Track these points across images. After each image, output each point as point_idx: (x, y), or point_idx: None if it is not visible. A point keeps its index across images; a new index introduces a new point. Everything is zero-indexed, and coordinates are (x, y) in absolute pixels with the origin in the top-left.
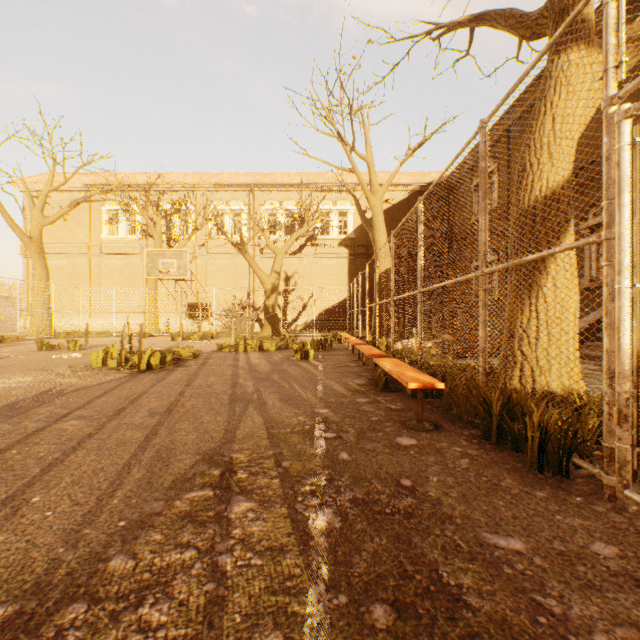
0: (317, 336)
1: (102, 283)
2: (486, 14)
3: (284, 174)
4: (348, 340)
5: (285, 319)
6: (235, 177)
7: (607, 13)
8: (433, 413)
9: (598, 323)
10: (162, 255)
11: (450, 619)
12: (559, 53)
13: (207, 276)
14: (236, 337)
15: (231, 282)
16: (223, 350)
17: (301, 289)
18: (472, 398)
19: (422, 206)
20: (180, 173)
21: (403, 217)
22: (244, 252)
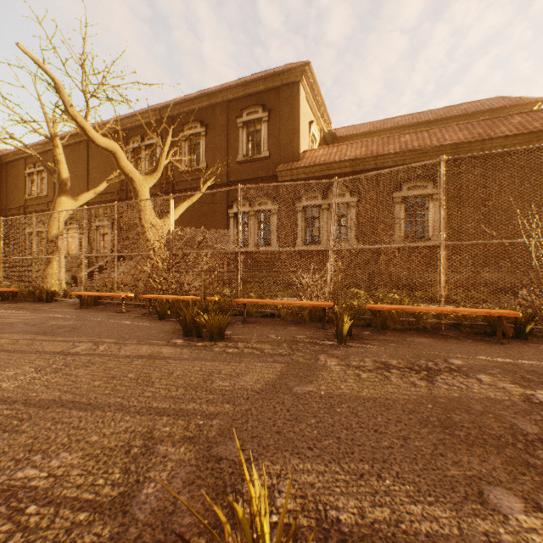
0: None
1: None
2: (36, 154)
3: None
4: None
5: None
6: None
7: (59, 219)
8: (15, 301)
9: (92, 272)
10: None
11: (29, 308)
12: (60, 196)
13: None
14: None
15: None
16: None
17: None
18: (31, 292)
19: (4, 222)
20: None
21: None
22: None
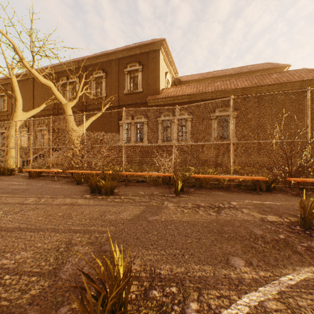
0: None
1: None
2: (1, 86)
3: None
4: None
5: None
6: None
7: (16, 125)
8: None
9: (36, 157)
10: None
11: None
12: (16, 112)
13: None
14: None
15: None
16: None
17: None
18: None
19: None
20: None
21: None
22: None
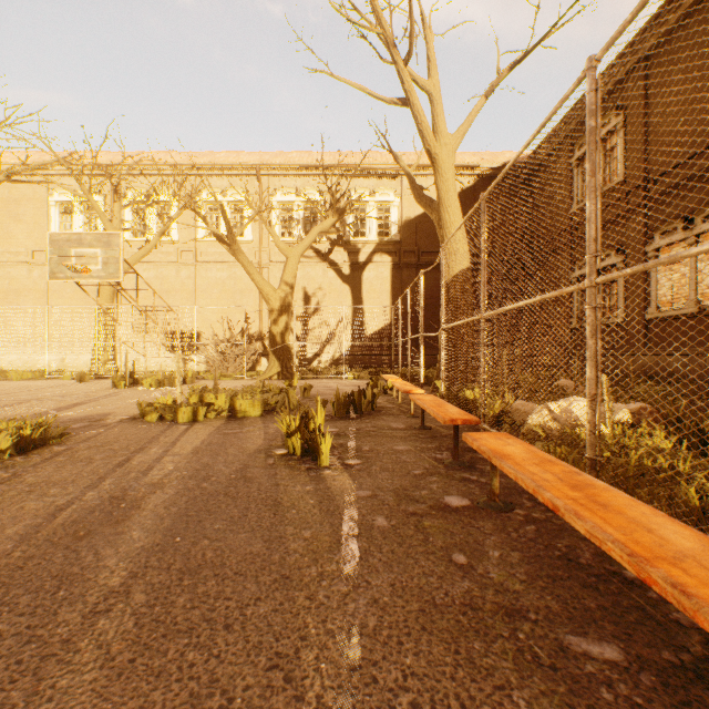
0: (348, 378)
1: (50, 303)
2: None
3: (303, 154)
4: (415, 400)
5: (304, 353)
6: (235, 157)
7: None
8: None
9: None
10: (76, 241)
11: None
12: None
13: (196, 293)
14: (192, 386)
15: (229, 302)
16: (147, 417)
17: (326, 312)
18: None
19: None
20: (160, 152)
21: (467, 212)
22: (235, 250)
